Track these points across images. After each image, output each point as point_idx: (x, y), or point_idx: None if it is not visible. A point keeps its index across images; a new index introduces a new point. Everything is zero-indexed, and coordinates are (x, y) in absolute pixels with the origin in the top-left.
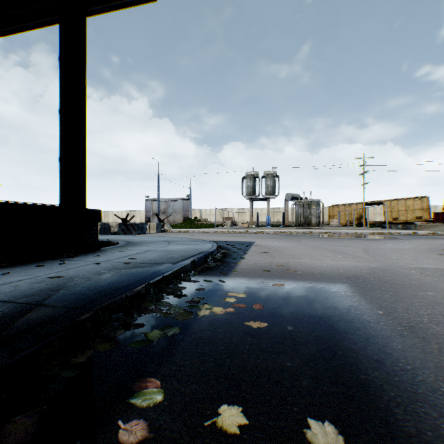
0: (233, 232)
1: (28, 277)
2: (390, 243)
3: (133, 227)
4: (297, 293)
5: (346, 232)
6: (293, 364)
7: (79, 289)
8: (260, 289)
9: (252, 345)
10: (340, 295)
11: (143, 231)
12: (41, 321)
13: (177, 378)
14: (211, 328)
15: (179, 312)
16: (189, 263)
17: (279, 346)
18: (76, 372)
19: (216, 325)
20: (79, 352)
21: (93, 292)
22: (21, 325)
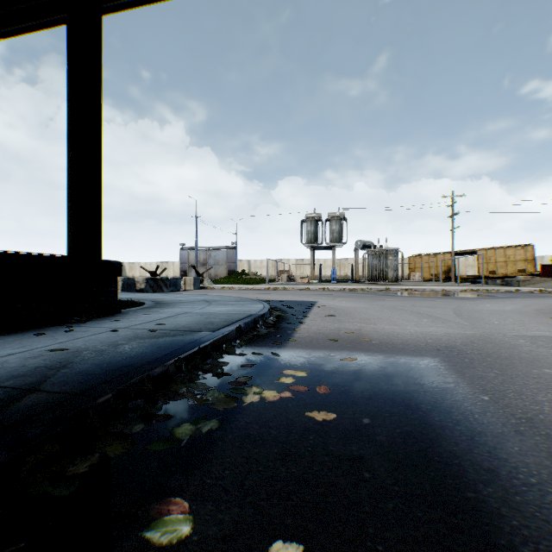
0: (290, 289)
1: (22, 350)
2: (488, 303)
3: (164, 282)
4: (374, 370)
5: (431, 288)
6: (373, 475)
7: (86, 367)
8: (325, 365)
9: (316, 446)
10: (431, 374)
11: (177, 288)
12: (29, 414)
13: (213, 497)
14: (261, 421)
15: (218, 398)
16: (234, 330)
17: (353, 448)
18: (72, 489)
19: (267, 416)
20: (79, 458)
21: (104, 371)
22: (0, 421)
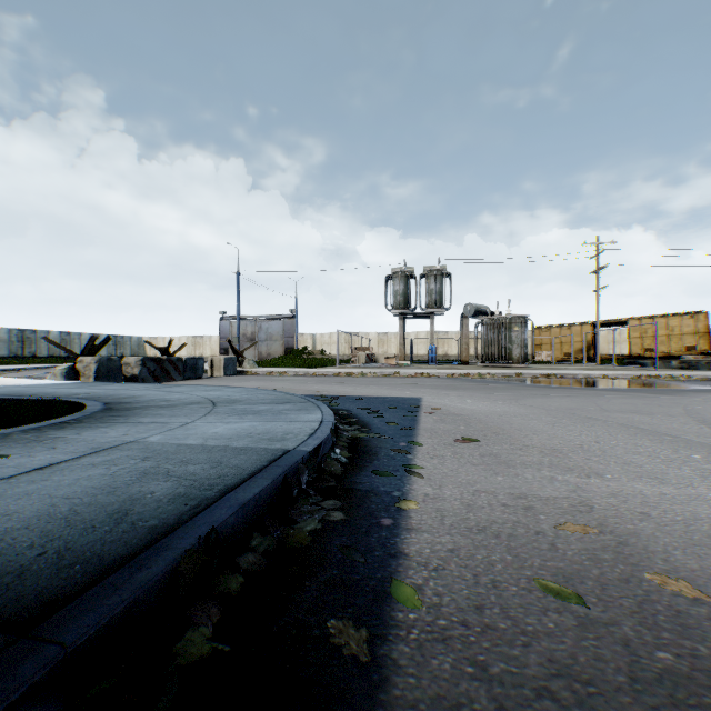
0: (371, 375)
1: None
2: None
3: (175, 365)
4: None
5: (586, 374)
6: None
7: None
8: None
9: None
10: None
11: (198, 373)
12: None
13: None
14: None
15: None
16: (171, 568)
17: None
18: None
19: None
20: None
21: None
22: None
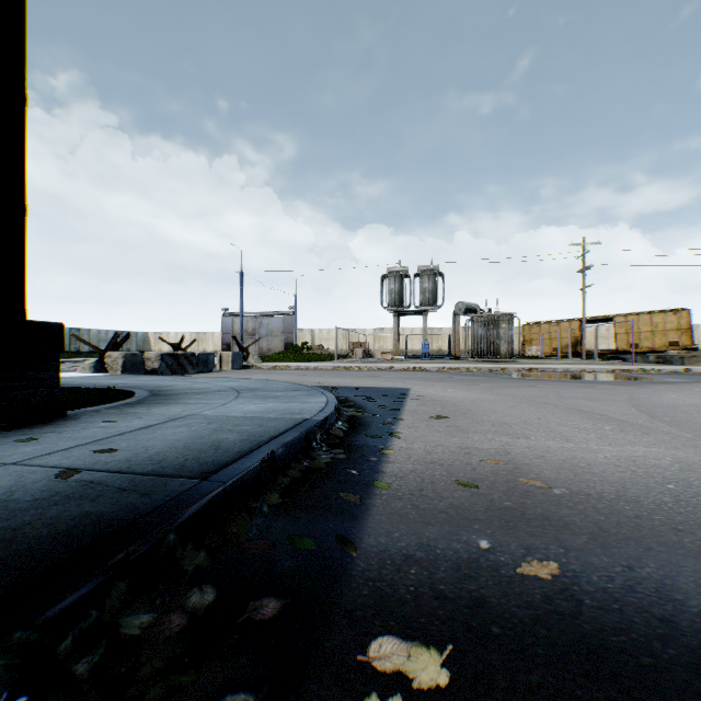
0: (367, 369)
1: None
2: (669, 391)
3: (189, 360)
4: (644, 634)
5: (565, 368)
6: None
7: None
8: (486, 602)
9: None
10: None
11: (209, 367)
12: None
13: None
14: None
15: None
16: (256, 466)
17: None
18: None
19: None
20: None
21: None
22: None
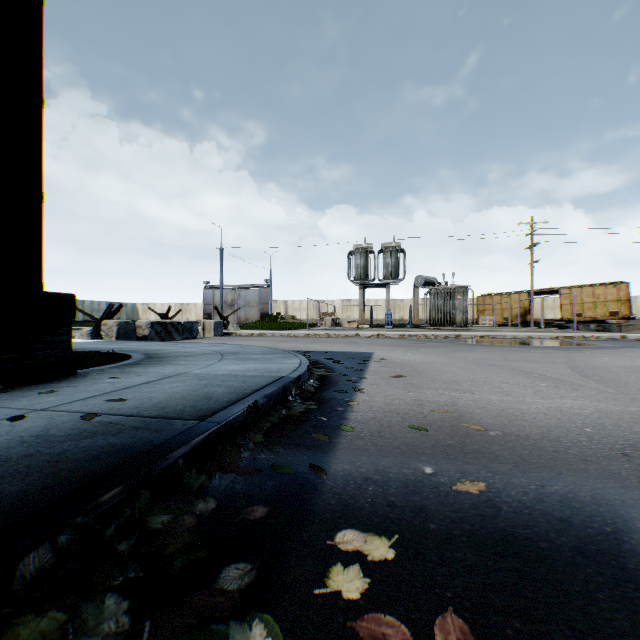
0: (335, 336)
1: None
2: (604, 355)
3: (176, 327)
4: (544, 529)
5: (514, 335)
6: None
7: None
8: (427, 509)
9: None
10: None
11: (193, 334)
12: None
13: None
14: None
15: None
16: (243, 412)
17: None
18: None
19: None
20: None
21: None
22: None
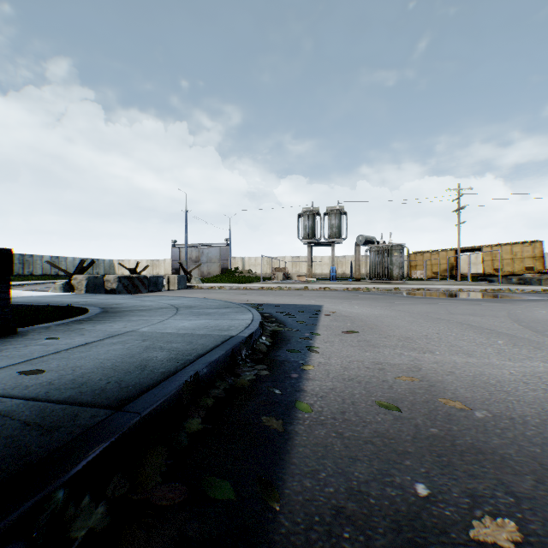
0: (286, 289)
1: None
2: (538, 307)
3: (142, 281)
4: None
5: (446, 288)
6: None
7: None
8: None
9: None
10: None
11: (158, 287)
12: None
13: None
14: None
15: None
16: (178, 389)
17: None
18: None
19: None
20: None
21: None
22: None
